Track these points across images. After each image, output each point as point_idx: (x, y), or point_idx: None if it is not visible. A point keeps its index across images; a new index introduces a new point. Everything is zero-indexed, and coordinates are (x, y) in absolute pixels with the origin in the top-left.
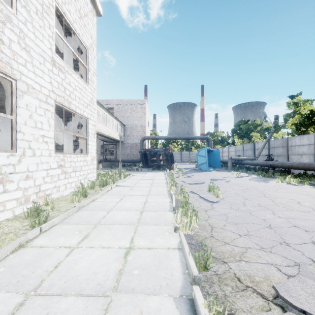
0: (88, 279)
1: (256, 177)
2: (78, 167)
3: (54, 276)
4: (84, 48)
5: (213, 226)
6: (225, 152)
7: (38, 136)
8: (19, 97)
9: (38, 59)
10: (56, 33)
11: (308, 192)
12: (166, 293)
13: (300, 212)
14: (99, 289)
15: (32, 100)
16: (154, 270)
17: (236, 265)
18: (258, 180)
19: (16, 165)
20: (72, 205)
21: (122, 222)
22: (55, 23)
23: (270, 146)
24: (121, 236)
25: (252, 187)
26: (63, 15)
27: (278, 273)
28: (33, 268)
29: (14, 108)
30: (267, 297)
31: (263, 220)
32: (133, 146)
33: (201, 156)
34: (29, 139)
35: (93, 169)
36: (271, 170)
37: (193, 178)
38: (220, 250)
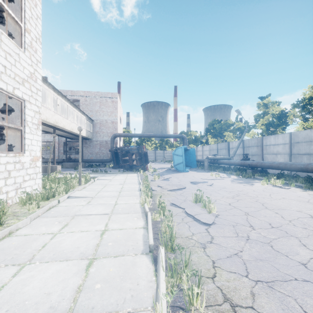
0: None
1: (237, 178)
2: (0, 173)
3: None
4: None
5: (234, 302)
6: (199, 151)
7: None
8: None
9: None
10: None
11: (305, 198)
12: None
13: None
14: None
15: None
16: None
17: None
18: (241, 182)
19: None
20: None
21: (31, 311)
22: None
23: (244, 146)
24: None
25: (241, 192)
26: None
27: None
28: None
29: None
30: None
31: (304, 267)
32: (103, 144)
33: (177, 156)
34: None
35: (35, 173)
36: (250, 169)
37: (171, 181)
38: None
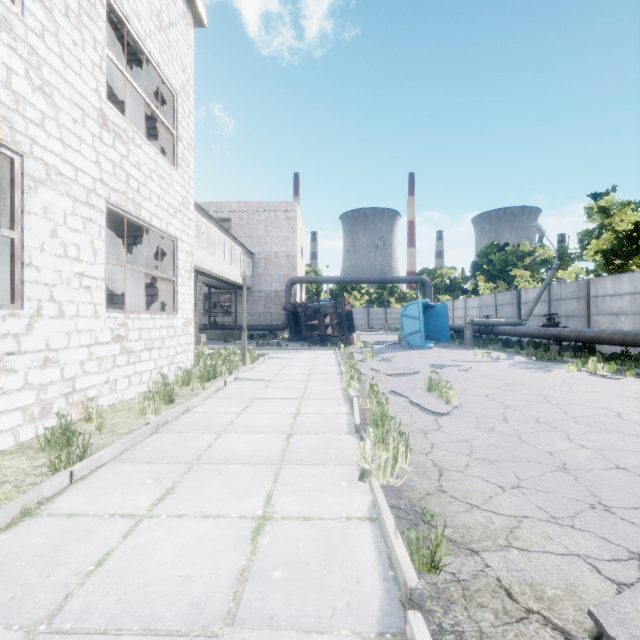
0: (170, 592)
1: (525, 361)
2: (155, 340)
3: (94, 585)
4: (170, 93)
5: (443, 468)
6: (458, 309)
7: (70, 275)
8: (28, 191)
9: (70, 112)
10: (109, 58)
11: (636, 393)
12: (346, 627)
13: (626, 437)
14: (195, 618)
15: (56, 198)
16: (319, 570)
17: (498, 557)
18: (528, 368)
19: (22, 336)
20: (141, 421)
21: (247, 458)
22: (110, 41)
23: (552, 298)
24: (245, 491)
25: (518, 381)
26: (125, 22)
27: (596, 577)
28: (48, 566)
29: (17, 214)
30: (576, 636)
31: (549, 454)
32: (271, 298)
33: (409, 318)
34: (50, 281)
35: (187, 343)
36: (556, 345)
37: (395, 363)
38: (462, 523)
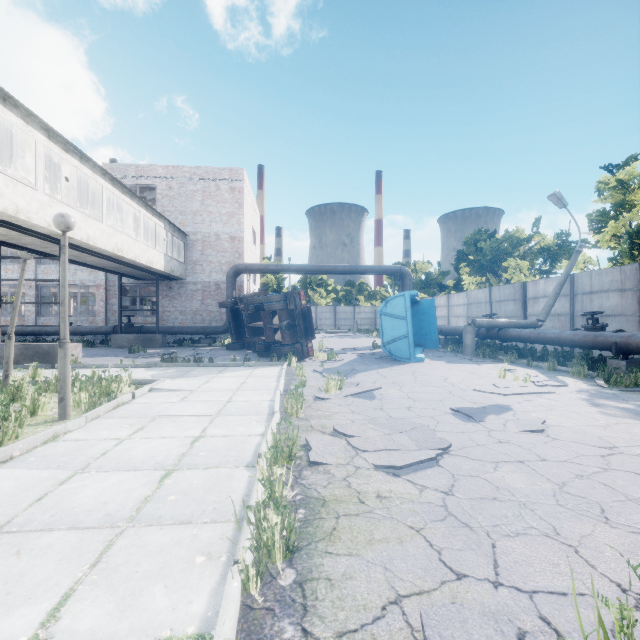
0: None
1: (593, 389)
2: None
3: None
4: None
5: None
6: (439, 307)
7: None
8: None
9: None
10: None
11: None
12: None
13: None
14: None
15: None
16: None
17: None
18: (639, 414)
19: None
20: None
21: None
22: None
23: (576, 291)
24: None
25: None
26: None
27: None
28: None
29: None
30: None
31: None
32: (210, 292)
33: (392, 317)
34: None
35: None
36: (620, 360)
37: (382, 401)
38: None
